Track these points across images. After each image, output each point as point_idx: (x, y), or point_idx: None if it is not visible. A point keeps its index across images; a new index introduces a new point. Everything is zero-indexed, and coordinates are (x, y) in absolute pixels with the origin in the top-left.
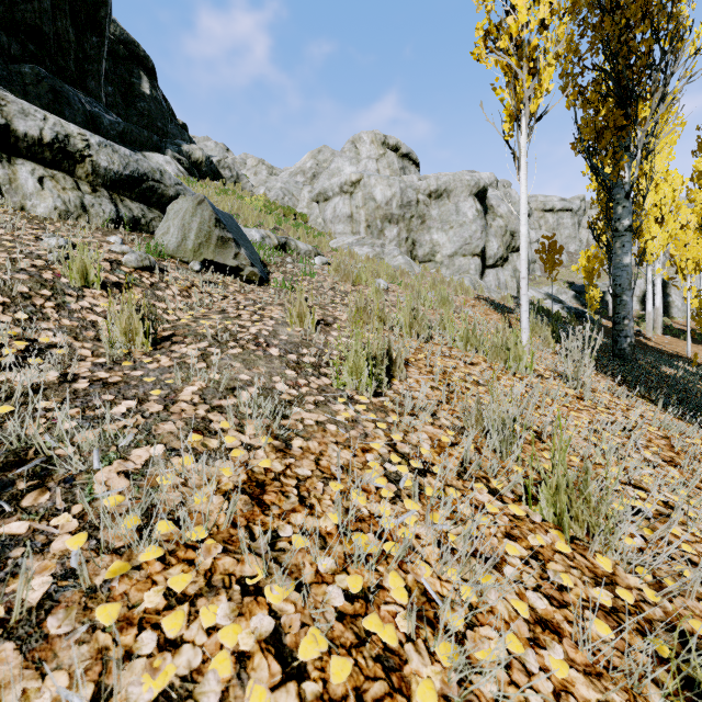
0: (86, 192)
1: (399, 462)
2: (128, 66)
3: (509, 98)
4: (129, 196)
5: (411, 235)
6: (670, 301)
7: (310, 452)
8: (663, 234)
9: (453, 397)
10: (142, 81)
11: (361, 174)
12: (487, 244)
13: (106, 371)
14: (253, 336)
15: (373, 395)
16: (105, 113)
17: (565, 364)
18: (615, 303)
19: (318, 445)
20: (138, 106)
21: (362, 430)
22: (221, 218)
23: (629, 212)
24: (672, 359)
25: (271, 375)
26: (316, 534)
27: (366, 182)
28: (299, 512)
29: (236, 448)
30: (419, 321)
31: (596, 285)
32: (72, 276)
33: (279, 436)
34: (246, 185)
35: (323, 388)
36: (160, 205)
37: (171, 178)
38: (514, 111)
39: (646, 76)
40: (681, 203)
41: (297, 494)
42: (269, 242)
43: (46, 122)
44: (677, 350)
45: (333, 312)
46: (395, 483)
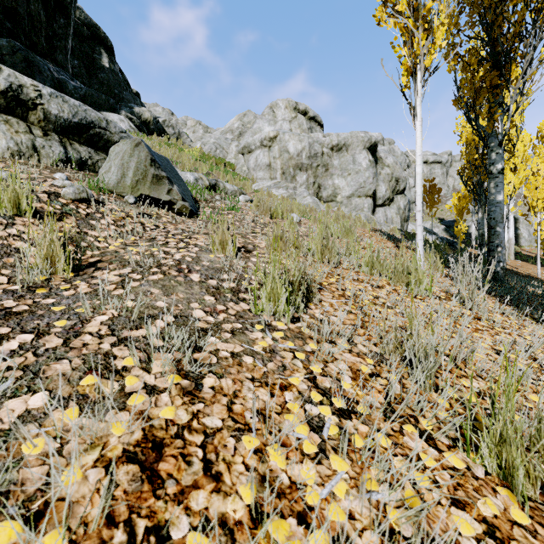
0: (37, 135)
1: (321, 401)
2: (91, 44)
3: (406, 55)
4: (78, 141)
5: (317, 180)
6: (519, 233)
7: (223, 393)
8: (516, 180)
9: (366, 321)
10: (102, 57)
11: (277, 132)
12: (377, 187)
13: (15, 299)
14: (176, 262)
15: (290, 320)
16: (71, 80)
17: (461, 287)
18: (490, 233)
19: (232, 384)
20: (99, 77)
21: (280, 362)
22: (156, 159)
23: (501, 157)
24: (527, 279)
25: (189, 301)
26: (221, 527)
27: (282, 138)
28: (202, 488)
29: (136, 392)
30: (330, 249)
31: (465, 220)
32: (3, 205)
33: (189, 373)
34: (186, 141)
35: (240, 314)
36: (106, 149)
37: (116, 126)
38: (411, 66)
39: (519, 41)
40: (529, 156)
41: (202, 457)
42: (201, 183)
43: (1, 73)
44: (528, 272)
45: (254, 240)
46: (318, 431)
